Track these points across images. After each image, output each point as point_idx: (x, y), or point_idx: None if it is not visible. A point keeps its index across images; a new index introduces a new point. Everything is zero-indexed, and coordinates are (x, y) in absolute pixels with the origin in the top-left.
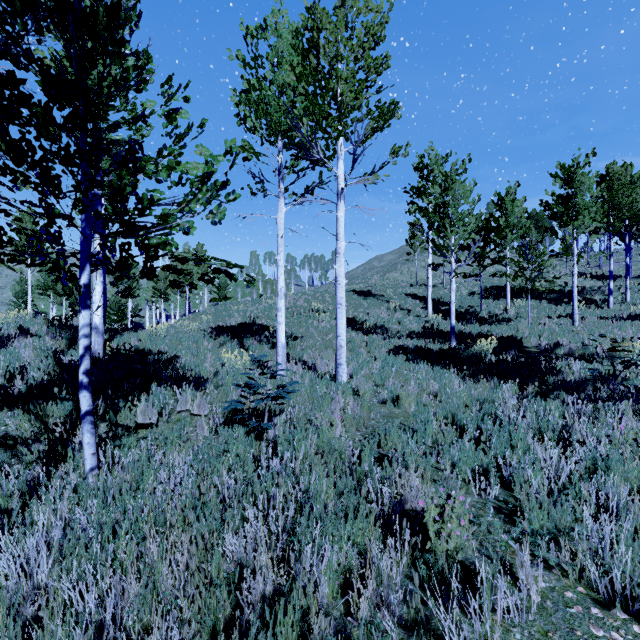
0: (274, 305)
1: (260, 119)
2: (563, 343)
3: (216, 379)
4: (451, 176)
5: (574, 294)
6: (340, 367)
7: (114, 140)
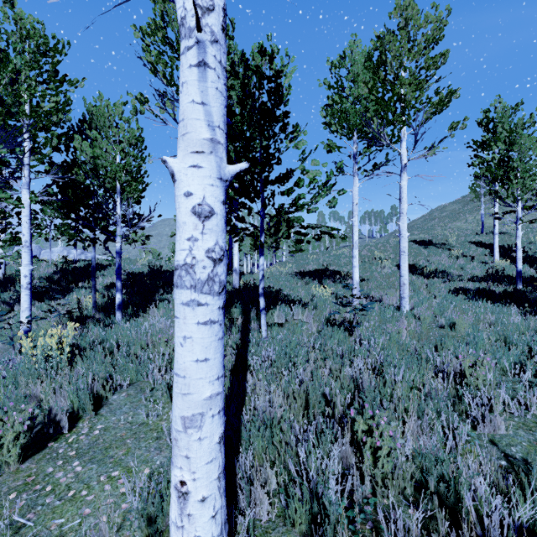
0: (342, 255)
1: (341, 124)
2: None
3: (312, 303)
4: (516, 131)
5: None
6: (403, 300)
7: None
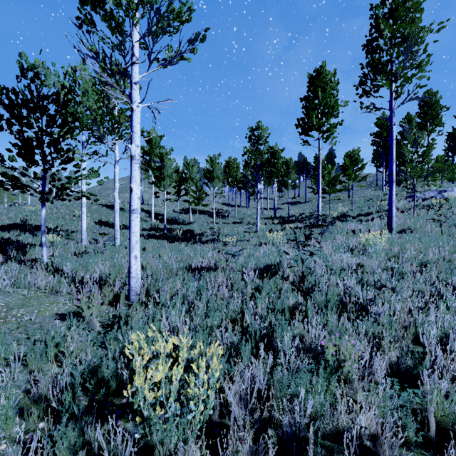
0: (38, 211)
1: None
2: (208, 231)
3: (53, 245)
4: (164, 156)
5: (214, 212)
6: (117, 239)
7: (31, 138)
